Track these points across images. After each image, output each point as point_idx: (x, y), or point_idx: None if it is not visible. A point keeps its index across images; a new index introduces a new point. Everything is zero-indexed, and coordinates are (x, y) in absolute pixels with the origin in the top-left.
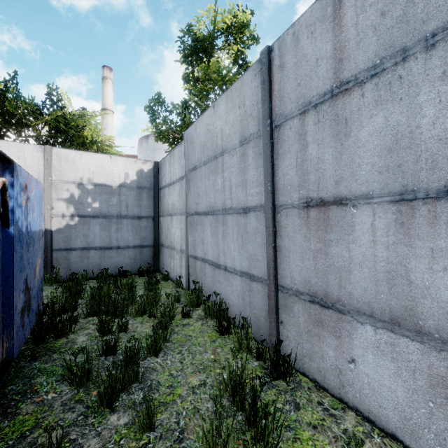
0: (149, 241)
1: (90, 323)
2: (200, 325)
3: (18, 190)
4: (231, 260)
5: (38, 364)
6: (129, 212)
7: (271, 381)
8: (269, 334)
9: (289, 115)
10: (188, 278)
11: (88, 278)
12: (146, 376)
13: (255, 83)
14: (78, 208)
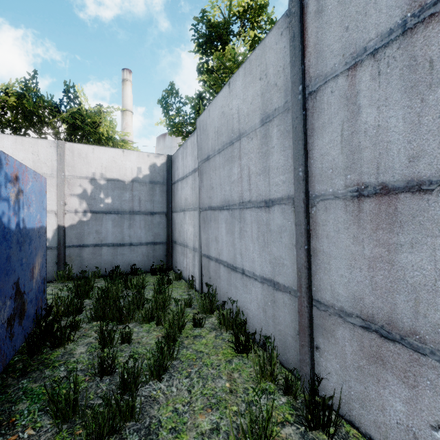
0: (162, 237)
1: (93, 329)
2: (213, 338)
3: (2, 181)
4: (249, 263)
5: (26, 382)
6: (142, 208)
7: (307, 432)
8: (300, 360)
9: (330, 75)
10: (201, 279)
11: (101, 275)
12: (145, 411)
13: (281, 44)
14: (91, 204)
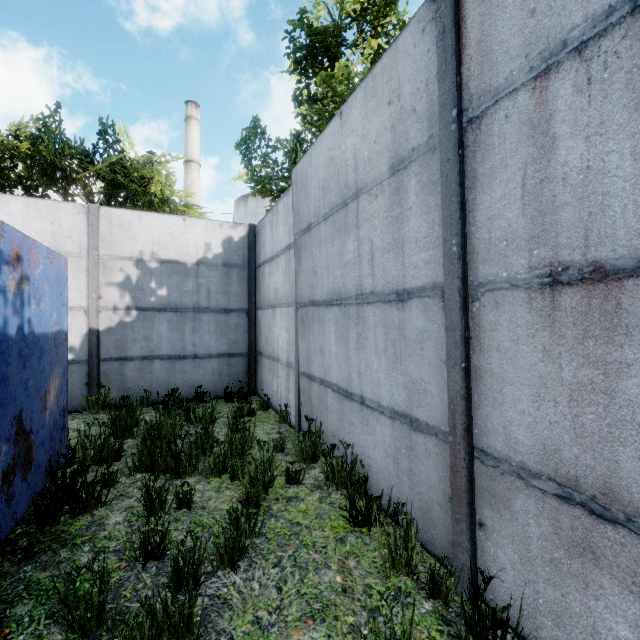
0: (241, 346)
1: (136, 485)
2: (317, 502)
3: None
4: (372, 388)
5: (31, 570)
6: (212, 303)
7: None
8: (453, 543)
9: (504, 89)
10: (299, 409)
11: (151, 402)
12: (210, 621)
13: (423, 46)
14: (137, 298)
